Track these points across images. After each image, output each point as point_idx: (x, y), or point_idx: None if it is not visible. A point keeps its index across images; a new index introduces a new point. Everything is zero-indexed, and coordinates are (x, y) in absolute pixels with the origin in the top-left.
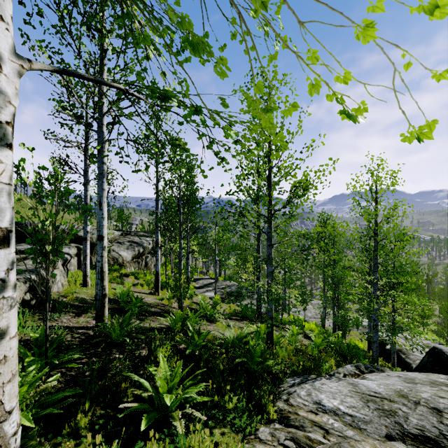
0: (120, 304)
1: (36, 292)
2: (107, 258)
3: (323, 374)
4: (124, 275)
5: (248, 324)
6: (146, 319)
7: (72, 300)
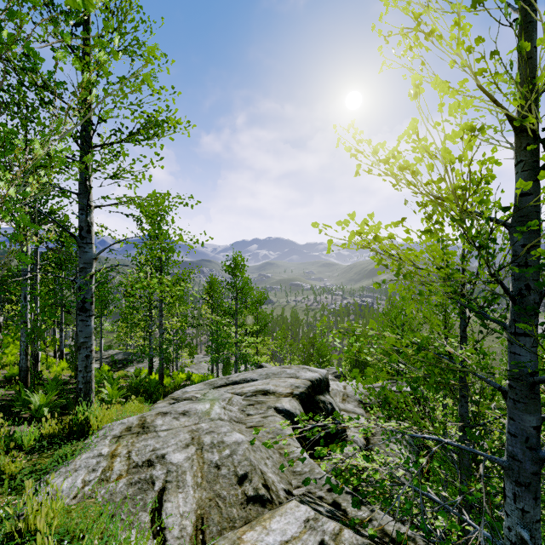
0: None
1: None
2: None
3: None
4: None
5: None
6: None
7: None
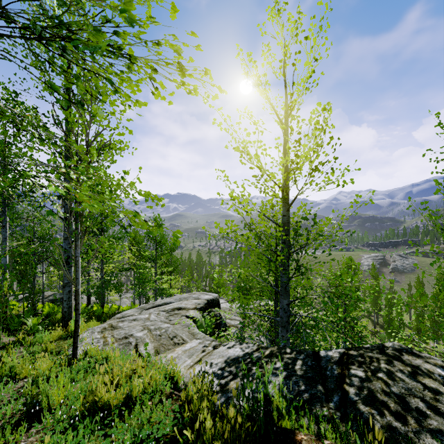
0: None
1: None
2: None
3: None
4: None
5: None
6: None
7: None
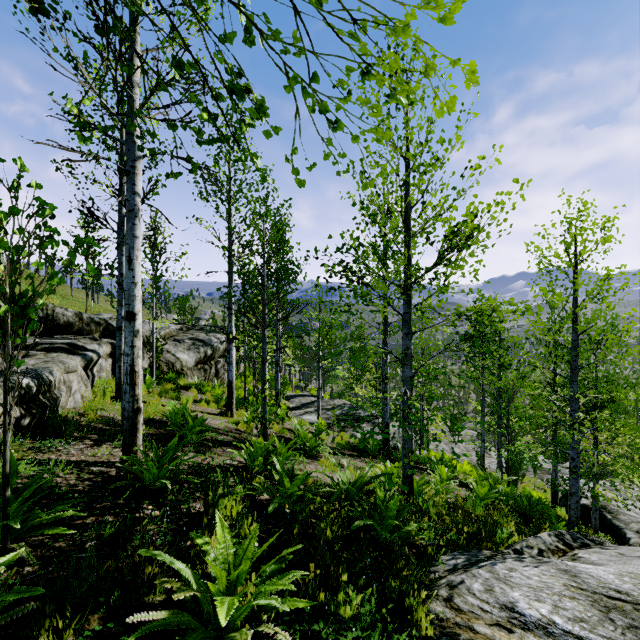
0: (169, 428)
1: (31, 406)
2: (158, 363)
3: (501, 549)
4: (183, 387)
5: (369, 463)
6: (209, 452)
7: (94, 421)
